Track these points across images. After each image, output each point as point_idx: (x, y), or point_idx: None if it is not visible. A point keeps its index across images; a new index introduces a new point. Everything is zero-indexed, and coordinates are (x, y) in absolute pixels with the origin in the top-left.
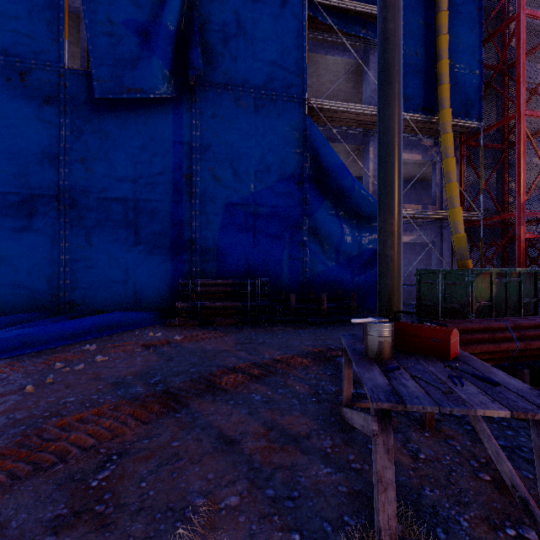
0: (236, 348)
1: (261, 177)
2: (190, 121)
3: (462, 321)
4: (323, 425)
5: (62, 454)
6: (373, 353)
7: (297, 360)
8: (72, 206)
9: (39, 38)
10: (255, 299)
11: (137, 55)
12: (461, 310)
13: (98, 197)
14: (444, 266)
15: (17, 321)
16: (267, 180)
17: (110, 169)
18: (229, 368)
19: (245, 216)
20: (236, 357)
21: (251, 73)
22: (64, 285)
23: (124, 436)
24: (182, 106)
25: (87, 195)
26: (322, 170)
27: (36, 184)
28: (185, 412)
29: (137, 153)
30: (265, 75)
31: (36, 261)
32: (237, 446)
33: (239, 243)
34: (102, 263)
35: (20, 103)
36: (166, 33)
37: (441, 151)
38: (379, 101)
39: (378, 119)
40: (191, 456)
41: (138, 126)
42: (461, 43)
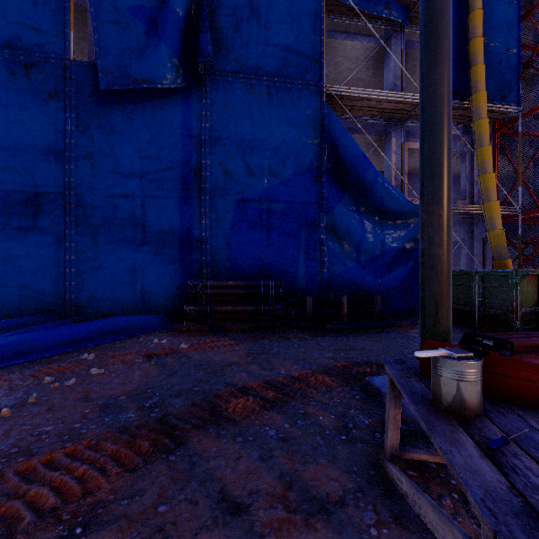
0: (247, 360)
1: (275, 171)
2: (199, 113)
3: (521, 335)
4: (360, 483)
5: (11, 522)
6: (450, 405)
7: (318, 379)
8: (77, 204)
9: (44, 29)
10: (268, 302)
11: (144, 43)
12: (502, 316)
13: (104, 195)
14: (474, 266)
15: (19, 325)
16: (281, 174)
17: (117, 164)
18: (238, 388)
19: (258, 213)
20: (247, 372)
21: (265, 60)
22: (70, 287)
23: (97, 493)
24: (191, 97)
25: (93, 192)
26: (341, 162)
27: (41, 181)
28: (180, 452)
29: (144, 148)
30: (279, 61)
31: (41, 262)
32: (244, 517)
33: (251, 242)
34: (108, 264)
35: (25, 98)
36: (174, 18)
37: (475, 139)
38: (422, 63)
39: (421, 86)
40: (180, 534)
41: (146, 119)
42: (496, 19)
